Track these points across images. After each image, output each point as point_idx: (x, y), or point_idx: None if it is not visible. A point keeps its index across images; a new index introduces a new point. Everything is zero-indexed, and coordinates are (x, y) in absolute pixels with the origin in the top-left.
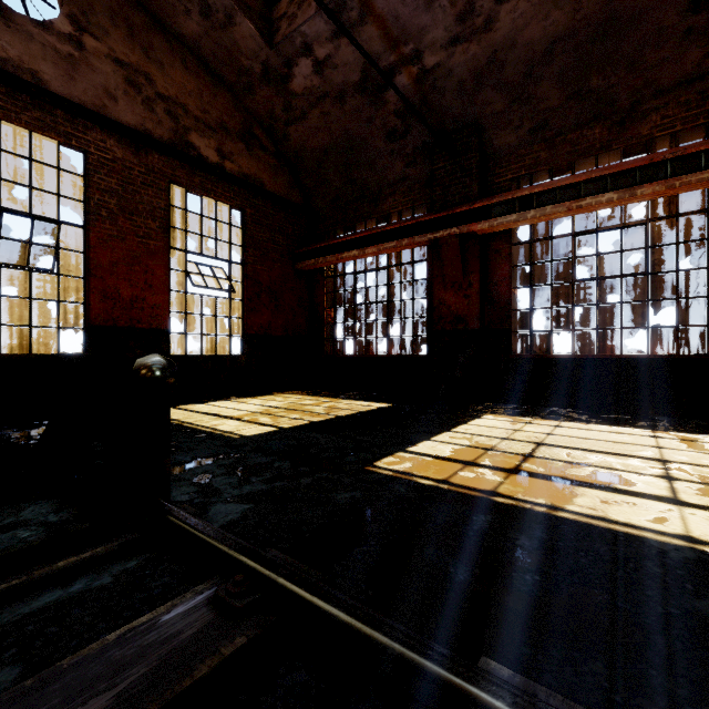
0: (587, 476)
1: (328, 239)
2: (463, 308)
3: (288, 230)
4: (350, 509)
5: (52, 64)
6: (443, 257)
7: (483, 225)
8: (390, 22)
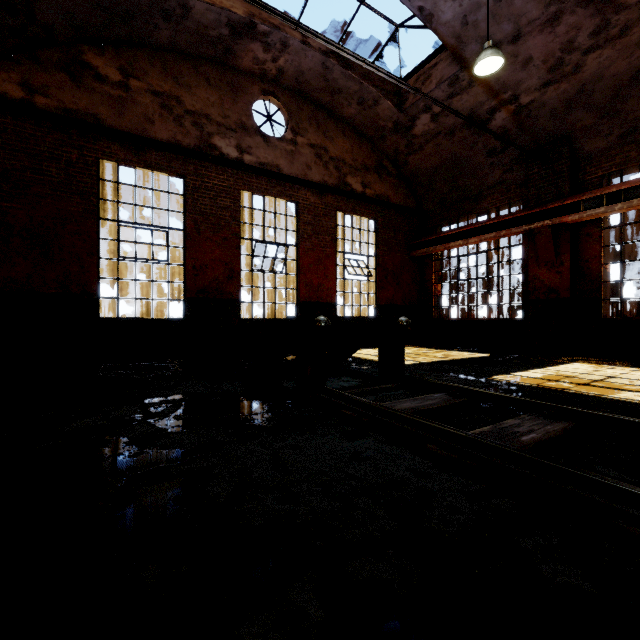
0: (635, 389)
1: (437, 233)
2: (555, 282)
3: (405, 229)
4: (484, 387)
5: (284, 159)
6: (537, 243)
7: (573, 217)
8: (492, 82)
